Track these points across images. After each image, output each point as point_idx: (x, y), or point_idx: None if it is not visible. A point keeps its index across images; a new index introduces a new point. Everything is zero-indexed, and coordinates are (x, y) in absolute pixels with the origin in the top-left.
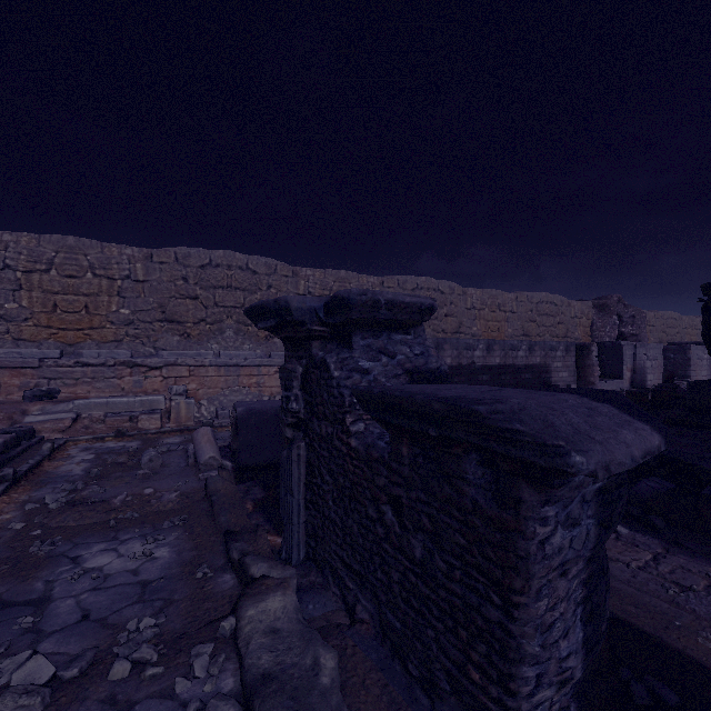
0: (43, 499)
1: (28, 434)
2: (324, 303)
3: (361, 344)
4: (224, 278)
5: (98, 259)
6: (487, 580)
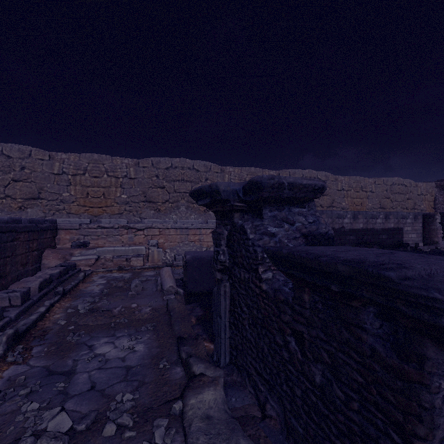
0: (77, 306)
1: (72, 267)
2: (243, 186)
3: (269, 215)
4: (180, 175)
5: (110, 166)
6: (385, 418)
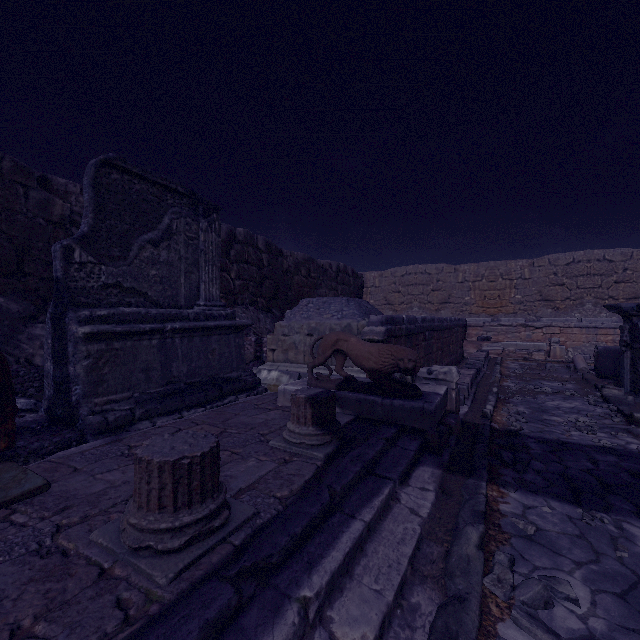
0: (514, 371)
1: (488, 354)
2: (636, 305)
3: None
4: (584, 269)
5: (504, 270)
6: None
